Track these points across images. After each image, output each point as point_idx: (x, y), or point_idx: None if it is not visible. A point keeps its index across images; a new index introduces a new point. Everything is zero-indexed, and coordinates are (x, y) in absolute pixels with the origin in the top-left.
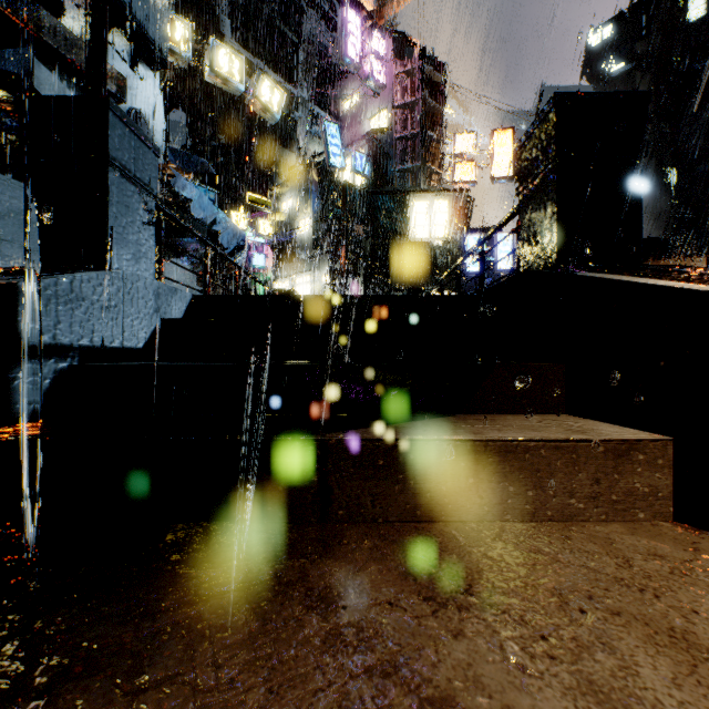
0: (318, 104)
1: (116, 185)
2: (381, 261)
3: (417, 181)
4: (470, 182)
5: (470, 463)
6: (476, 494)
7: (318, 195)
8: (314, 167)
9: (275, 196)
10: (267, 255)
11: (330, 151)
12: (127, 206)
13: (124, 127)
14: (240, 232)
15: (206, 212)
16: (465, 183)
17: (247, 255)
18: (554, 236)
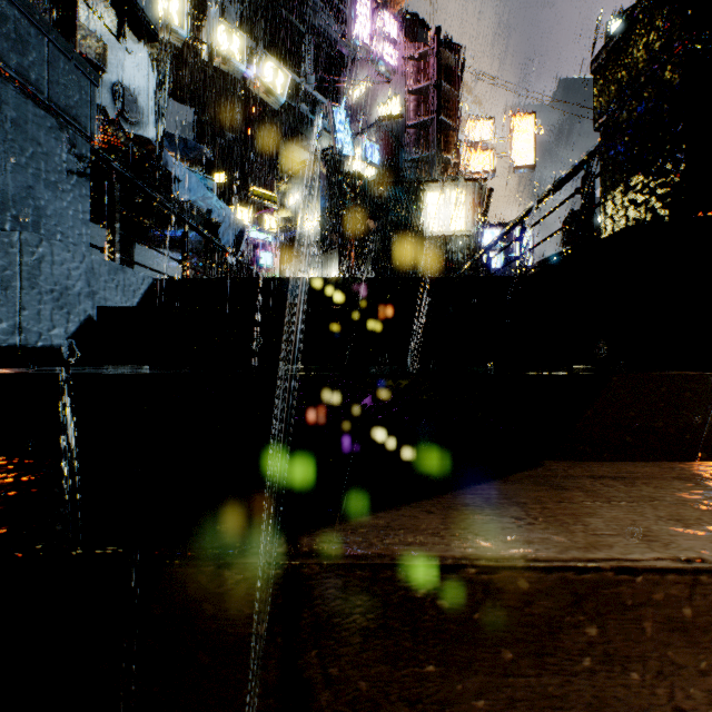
0: (327, 98)
1: (13, 106)
2: (393, 257)
3: (431, 171)
4: (487, 172)
5: (652, 627)
6: (668, 704)
7: (326, 188)
8: (321, 159)
9: (281, 191)
10: (274, 254)
11: (338, 138)
12: (37, 142)
13: (28, 24)
14: (239, 221)
15: (197, 195)
16: (483, 173)
17: (254, 254)
18: (679, 170)
